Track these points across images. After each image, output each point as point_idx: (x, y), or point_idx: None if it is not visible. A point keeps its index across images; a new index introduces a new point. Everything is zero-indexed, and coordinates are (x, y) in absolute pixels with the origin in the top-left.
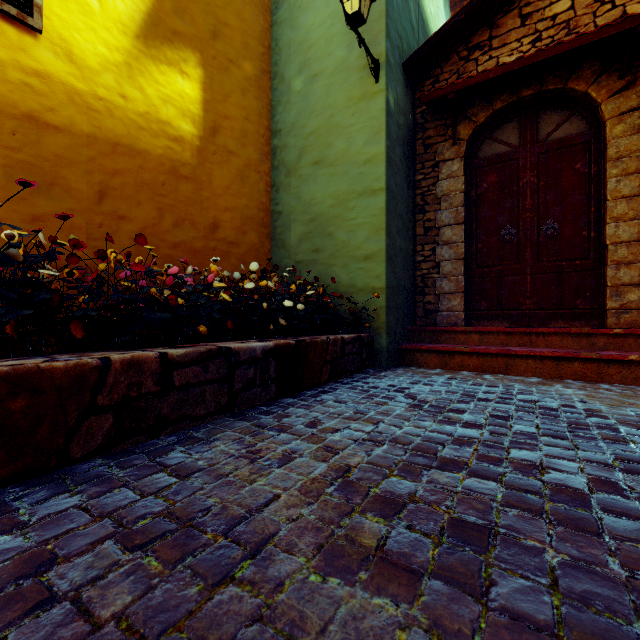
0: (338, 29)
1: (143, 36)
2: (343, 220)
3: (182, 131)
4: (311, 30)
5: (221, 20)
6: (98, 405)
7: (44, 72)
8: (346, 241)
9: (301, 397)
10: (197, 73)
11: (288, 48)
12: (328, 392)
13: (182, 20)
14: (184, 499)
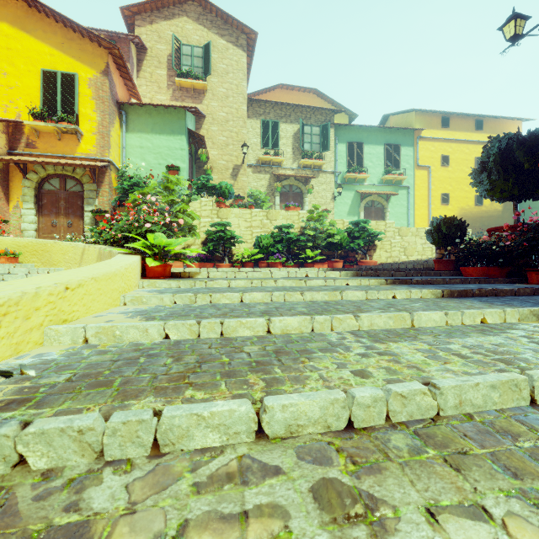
0: None
1: None
2: None
3: (499, 209)
4: None
5: None
6: None
7: (482, 210)
8: None
9: None
10: None
11: None
12: None
13: None
14: None
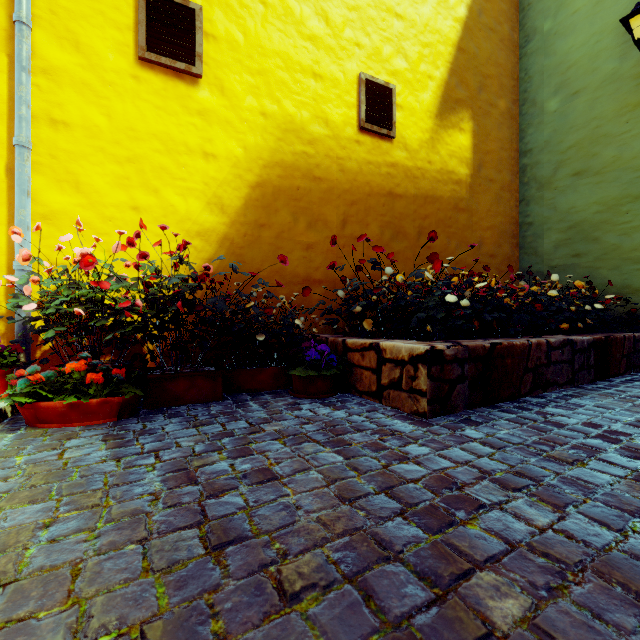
0: (606, 44)
1: (439, 114)
2: (613, 224)
3: (460, 175)
4: (570, 52)
5: (484, 75)
6: (527, 367)
7: (395, 162)
8: (617, 244)
9: (615, 382)
10: (469, 126)
11: (540, 74)
12: (637, 381)
13: (460, 89)
14: (634, 417)
